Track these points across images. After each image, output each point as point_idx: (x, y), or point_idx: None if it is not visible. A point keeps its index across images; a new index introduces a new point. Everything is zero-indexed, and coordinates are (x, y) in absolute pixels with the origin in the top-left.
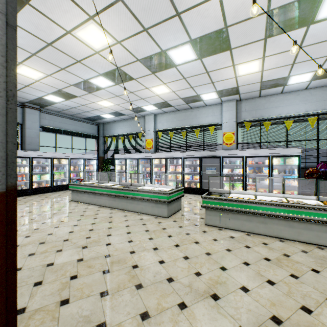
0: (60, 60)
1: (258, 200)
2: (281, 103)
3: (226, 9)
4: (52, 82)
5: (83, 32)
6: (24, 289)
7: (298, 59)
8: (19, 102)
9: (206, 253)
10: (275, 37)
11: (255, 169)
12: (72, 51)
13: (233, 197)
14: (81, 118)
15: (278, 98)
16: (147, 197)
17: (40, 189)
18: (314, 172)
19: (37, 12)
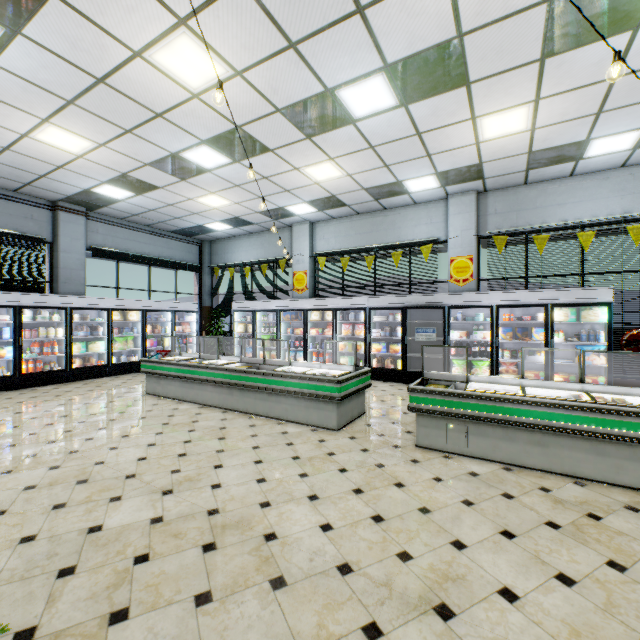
0: (123, 113)
1: (529, 397)
2: (571, 197)
3: None
4: (109, 159)
5: (166, 54)
6: (37, 584)
7: (610, 101)
8: (47, 200)
9: (421, 509)
10: (564, 54)
11: (516, 331)
12: (145, 95)
13: (475, 390)
14: (167, 232)
15: (563, 186)
16: (297, 389)
17: (86, 370)
18: None
19: (73, 13)
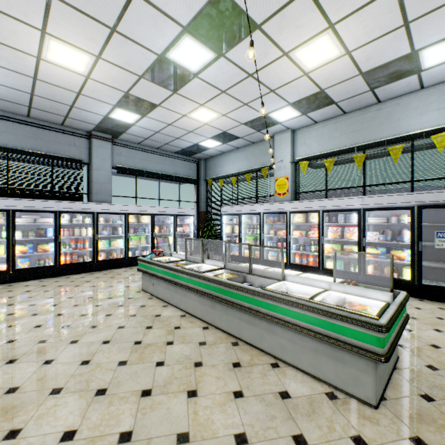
0: None
1: None
2: None
3: None
4: (110, 76)
5: None
6: None
7: None
8: (85, 131)
9: None
10: None
11: None
12: None
13: None
14: (172, 153)
15: None
16: (300, 323)
17: (108, 262)
18: None
19: None
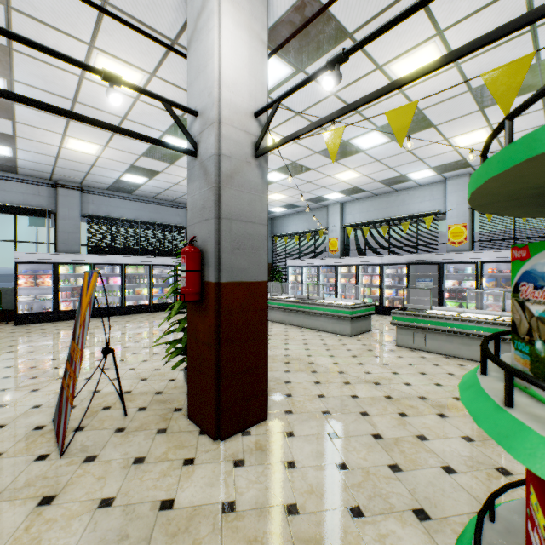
0: None
1: (460, 317)
2: None
3: (413, 99)
4: None
5: None
6: None
7: None
8: (185, 204)
9: (383, 364)
10: (496, 105)
11: (500, 281)
12: None
13: (429, 313)
14: None
15: None
16: (327, 312)
17: None
18: None
19: None
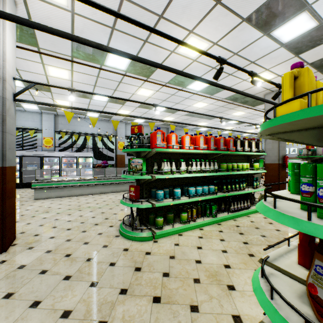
0: None
1: (67, 179)
2: (85, 124)
3: (49, 80)
4: None
5: None
6: None
7: (90, 107)
8: None
9: (39, 206)
10: (77, 97)
11: (68, 165)
12: None
13: (54, 180)
14: None
15: (83, 120)
16: None
17: None
18: (100, 166)
19: None
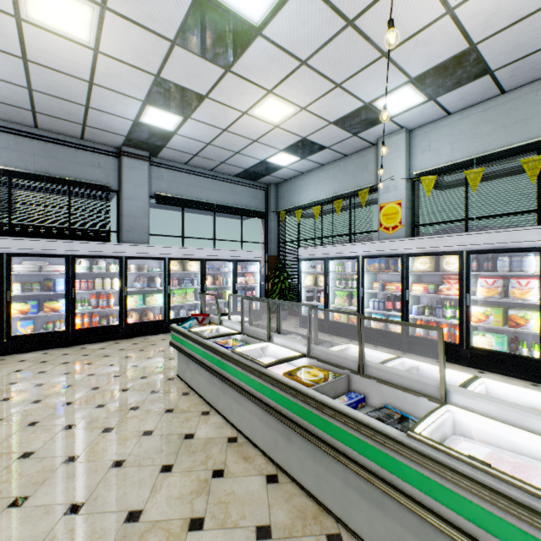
0: None
1: None
2: None
3: None
4: (127, 44)
5: None
6: None
7: None
8: (113, 147)
9: None
10: None
11: None
12: None
13: None
14: (232, 176)
15: None
16: None
17: (141, 325)
18: None
19: None
